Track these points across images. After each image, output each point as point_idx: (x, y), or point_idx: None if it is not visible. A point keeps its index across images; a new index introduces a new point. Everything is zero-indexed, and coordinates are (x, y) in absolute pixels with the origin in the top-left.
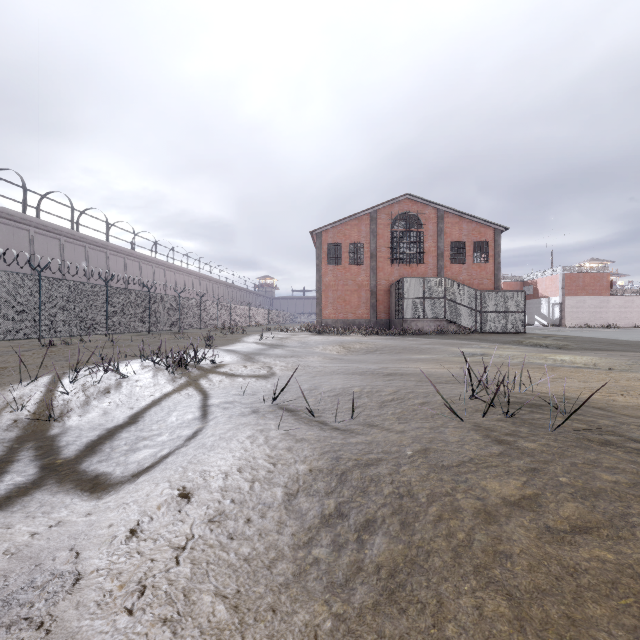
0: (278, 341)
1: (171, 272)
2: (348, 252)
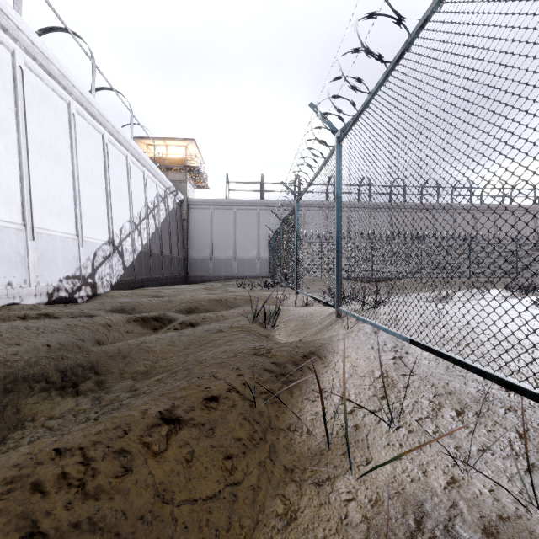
0: None
1: None
2: None
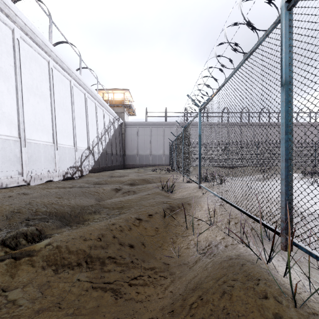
0: None
1: None
2: None
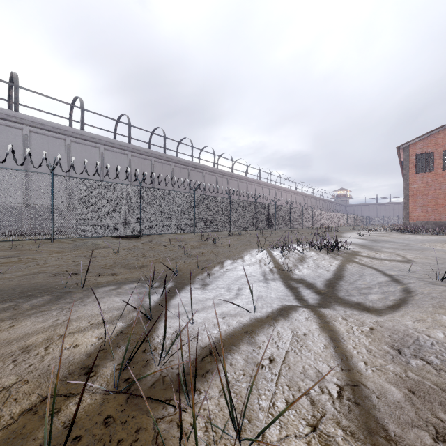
0: (376, 238)
1: (279, 191)
2: (441, 159)
